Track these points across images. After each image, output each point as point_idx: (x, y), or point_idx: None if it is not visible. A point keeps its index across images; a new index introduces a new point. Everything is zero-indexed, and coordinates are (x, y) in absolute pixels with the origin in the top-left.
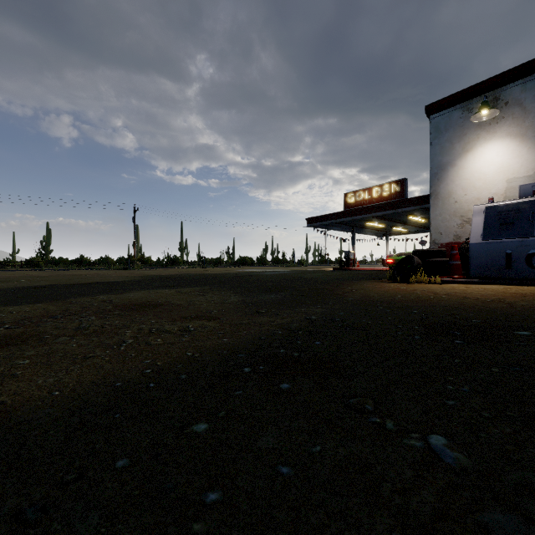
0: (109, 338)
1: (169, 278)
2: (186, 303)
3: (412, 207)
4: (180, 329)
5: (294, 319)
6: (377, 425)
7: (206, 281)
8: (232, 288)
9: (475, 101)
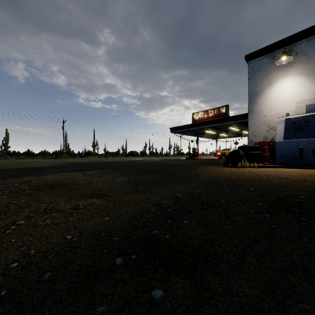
0: (3, 219)
1: (82, 164)
2: (86, 182)
3: (232, 122)
4: (72, 208)
5: (164, 197)
6: None
7: (106, 166)
8: (122, 171)
9: (276, 52)
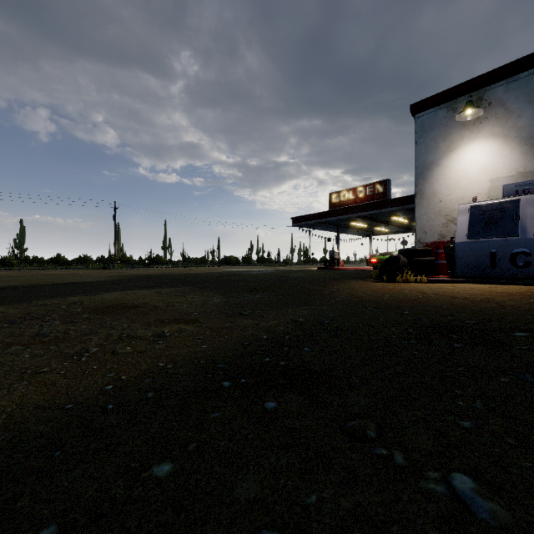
0: (70, 347)
1: (150, 278)
2: (165, 304)
3: (395, 208)
4: (155, 335)
5: (280, 322)
6: (384, 460)
7: (189, 281)
8: (215, 288)
9: (459, 101)
